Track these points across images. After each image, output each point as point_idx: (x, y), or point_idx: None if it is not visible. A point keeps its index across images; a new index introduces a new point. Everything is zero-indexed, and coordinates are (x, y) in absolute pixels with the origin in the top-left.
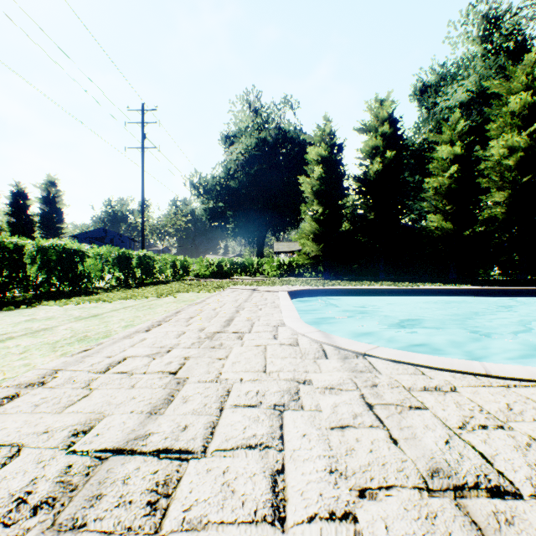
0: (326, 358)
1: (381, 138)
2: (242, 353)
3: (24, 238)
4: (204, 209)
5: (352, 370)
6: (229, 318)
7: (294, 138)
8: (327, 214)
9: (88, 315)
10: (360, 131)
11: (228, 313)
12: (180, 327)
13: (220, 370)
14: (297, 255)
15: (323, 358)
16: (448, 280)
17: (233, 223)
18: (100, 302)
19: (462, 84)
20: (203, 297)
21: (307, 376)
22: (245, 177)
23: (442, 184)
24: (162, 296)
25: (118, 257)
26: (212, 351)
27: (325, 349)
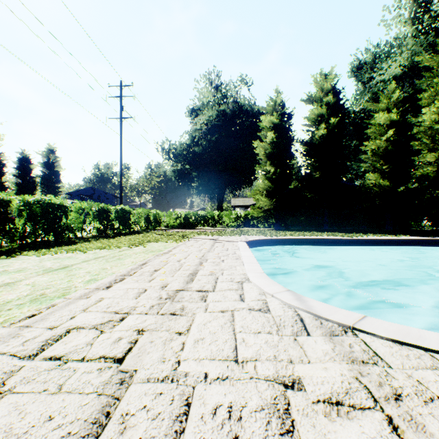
0: (307, 333)
1: (325, 107)
2: (206, 324)
3: (11, 194)
4: (174, 171)
5: (349, 358)
6: (193, 272)
7: (248, 110)
8: (278, 174)
9: (58, 266)
10: (307, 102)
11: (191, 265)
12: (142, 283)
13: (179, 355)
14: (252, 209)
15: (304, 333)
16: (386, 231)
17: (197, 182)
18: (76, 252)
19: (395, 60)
20: (170, 247)
21: (293, 370)
22: (208, 143)
23: (379, 147)
24: (133, 245)
25: (98, 211)
26: (171, 319)
27: (302, 318)
